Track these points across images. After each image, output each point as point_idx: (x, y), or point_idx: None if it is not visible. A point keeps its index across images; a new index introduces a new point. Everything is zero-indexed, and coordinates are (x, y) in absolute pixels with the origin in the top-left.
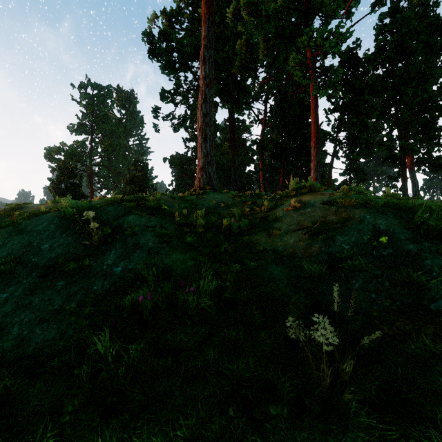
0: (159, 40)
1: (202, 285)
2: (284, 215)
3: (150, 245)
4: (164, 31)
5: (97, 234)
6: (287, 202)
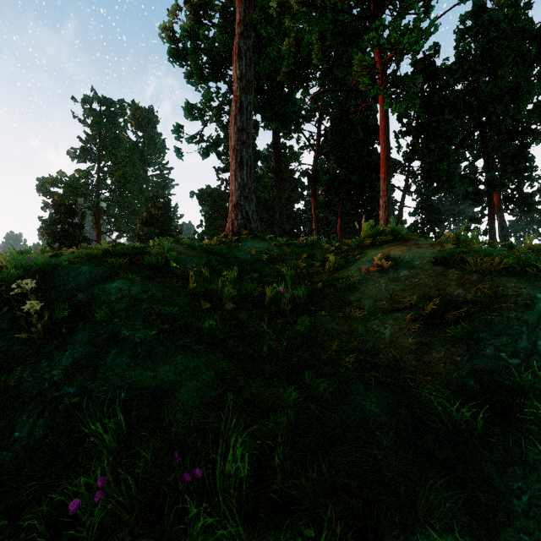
0: (181, 37)
1: (218, 465)
2: (362, 279)
3: (139, 337)
4: (188, 25)
5: (43, 319)
6: (363, 257)
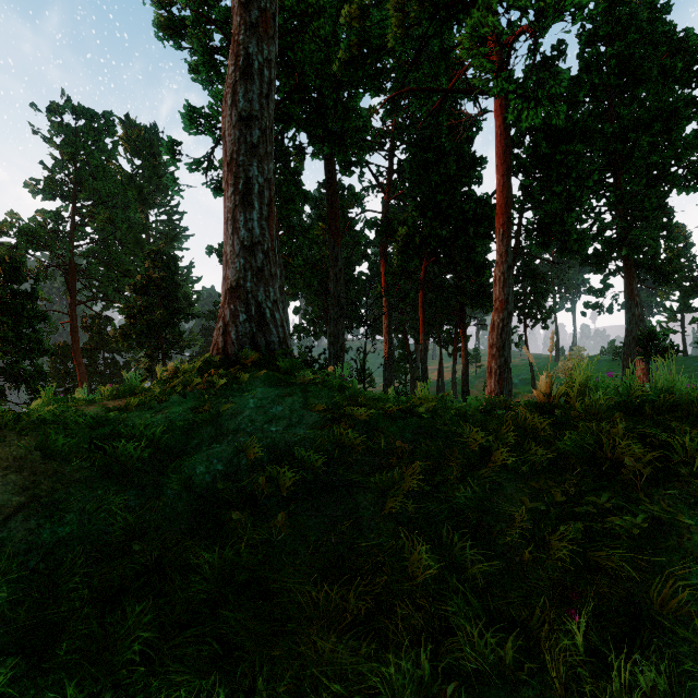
0: None
1: None
2: None
3: None
4: None
5: None
6: None
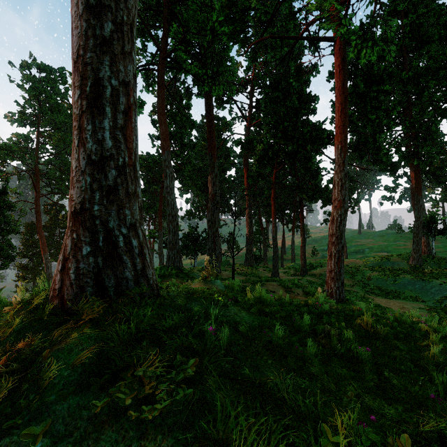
0: None
1: None
2: None
3: None
4: None
5: None
6: None
